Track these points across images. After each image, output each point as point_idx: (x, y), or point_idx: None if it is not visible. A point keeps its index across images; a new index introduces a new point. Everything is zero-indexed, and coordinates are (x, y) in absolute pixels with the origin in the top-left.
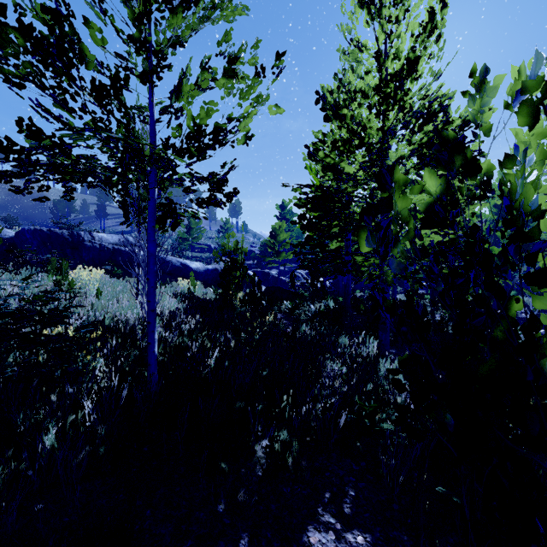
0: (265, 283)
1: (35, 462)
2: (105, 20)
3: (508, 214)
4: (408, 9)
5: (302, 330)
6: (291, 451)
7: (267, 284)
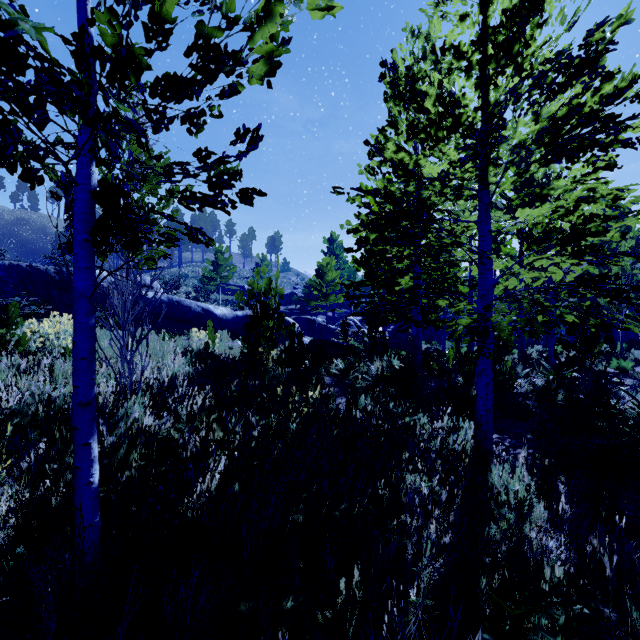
0: (310, 332)
1: None
2: None
3: None
4: None
5: (360, 404)
6: None
7: (313, 333)
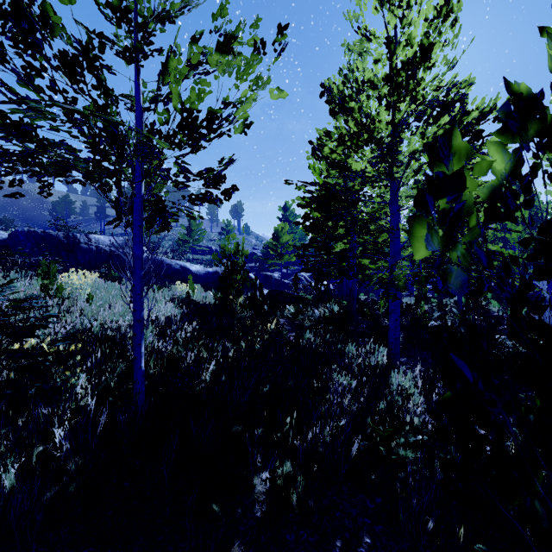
0: (267, 286)
1: None
2: None
3: None
4: None
5: (305, 337)
6: (295, 487)
7: (270, 287)
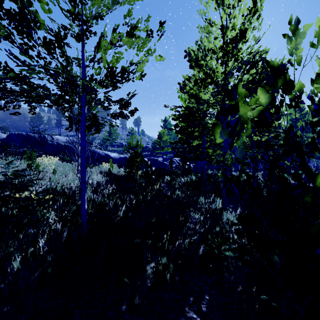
0: (155, 165)
1: (6, 279)
2: (54, 3)
3: (318, 116)
4: (240, 0)
5: (176, 193)
6: (168, 270)
7: (156, 166)
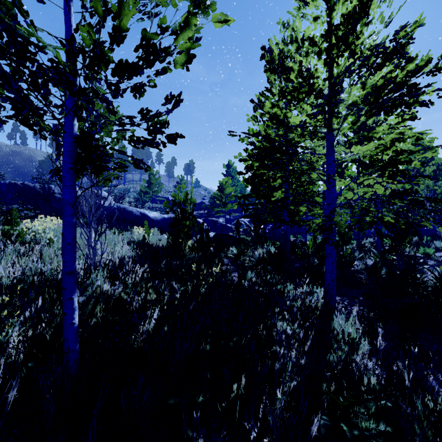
0: (214, 229)
1: None
2: None
3: None
4: None
5: (247, 277)
6: None
7: (216, 230)
